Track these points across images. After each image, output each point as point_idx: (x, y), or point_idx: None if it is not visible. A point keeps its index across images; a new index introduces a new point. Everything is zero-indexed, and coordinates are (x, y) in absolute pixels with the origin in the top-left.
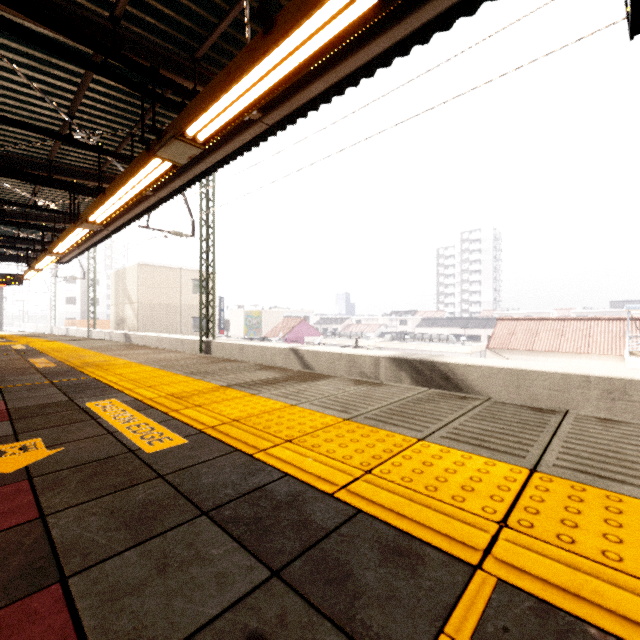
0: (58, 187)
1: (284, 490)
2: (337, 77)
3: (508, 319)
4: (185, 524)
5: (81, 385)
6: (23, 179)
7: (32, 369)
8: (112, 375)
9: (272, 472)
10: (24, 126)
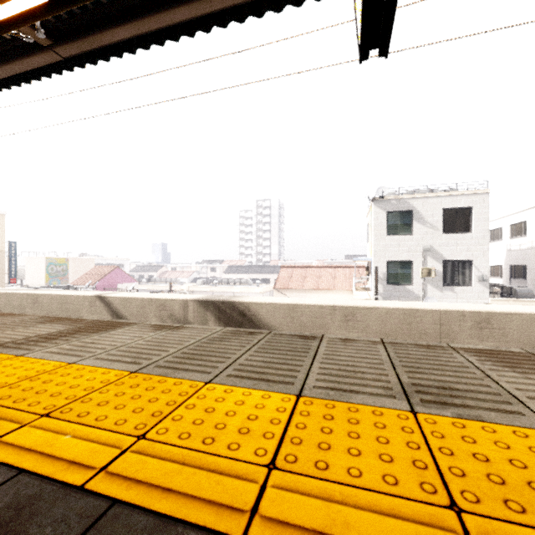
0: None
1: (5, 502)
2: (141, 30)
3: (288, 267)
4: None
5: None
6: None
7: None
8: None
9: None
10: None
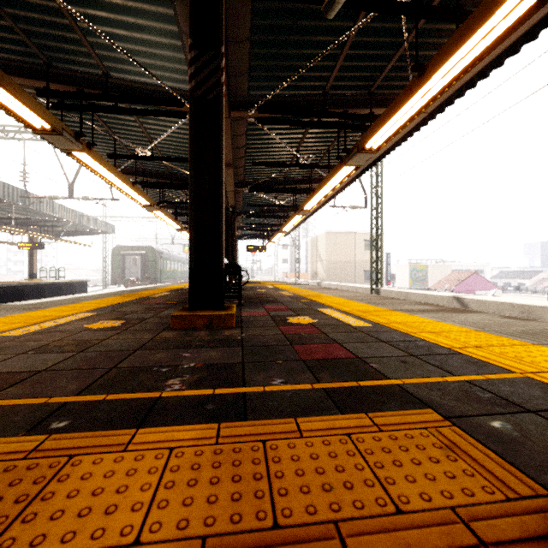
0: (287, 192)
1: (422, 343)
2: (494, 54)
3: None
4: (375, 342)
5: (311, 303)
6: (272, 192)
7: (284, 296)
8: (323, 300)
9: (417, 339)
10: (277, 165)
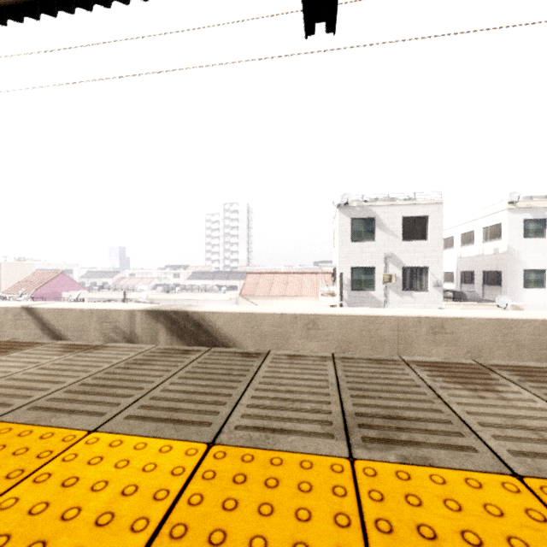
0: None
1: None
2: None
3: (254, 273)
4: None
5: None
6: None
7: None
8: None
9: None
10: None
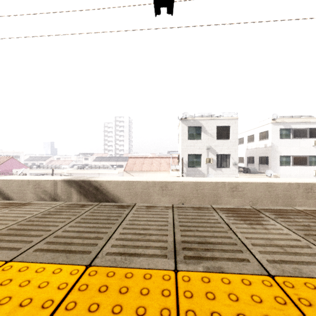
0: None
1: None
2: None
3: (133, 157)
4: None
5: None
6: None
7: None
8: None
9: None
10: None
